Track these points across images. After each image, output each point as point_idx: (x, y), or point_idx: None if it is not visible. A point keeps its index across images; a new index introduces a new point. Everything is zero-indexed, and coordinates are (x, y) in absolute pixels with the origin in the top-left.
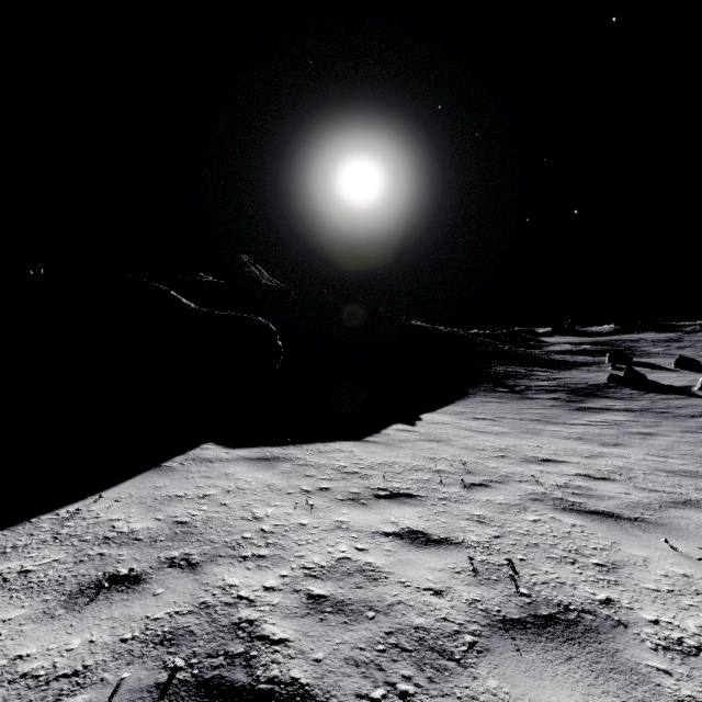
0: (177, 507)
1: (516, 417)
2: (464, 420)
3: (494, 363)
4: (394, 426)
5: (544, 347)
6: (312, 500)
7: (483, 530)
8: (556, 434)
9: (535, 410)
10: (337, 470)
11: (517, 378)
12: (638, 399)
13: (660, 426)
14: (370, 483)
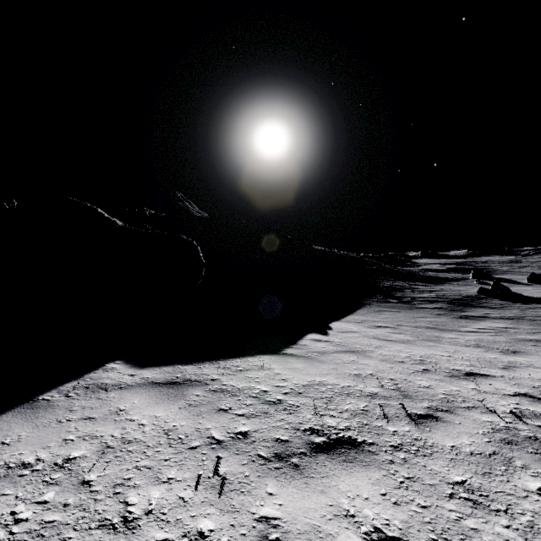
0: (2, 496)
1: (412, 325)
2: (368, 328)
3: (381, 279)
4: (309, 335)
5: (418, 266)
6: (223, 463)
7: (490, 526)
8: (455, 342)
9: (426, 318)
10: (257, 397)
11: (402, 291)
12: (509, 308)
13: None
14: (298, 419)
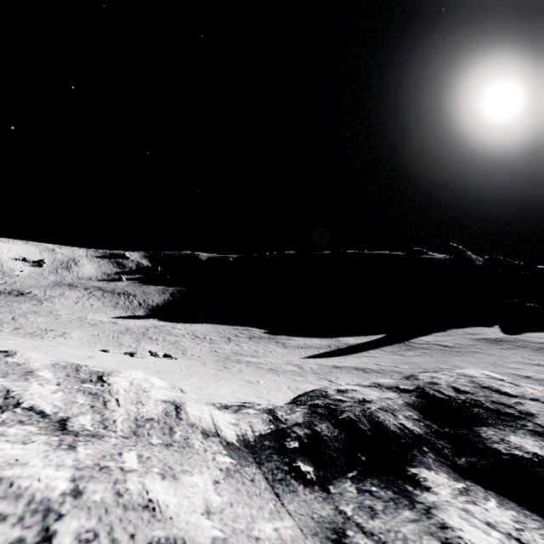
0: None
1: None
2: None
3: None
4: None
5: None
6: None
7: None
8: None
9: None
10: None
11: None
12: None
13: None
14: None
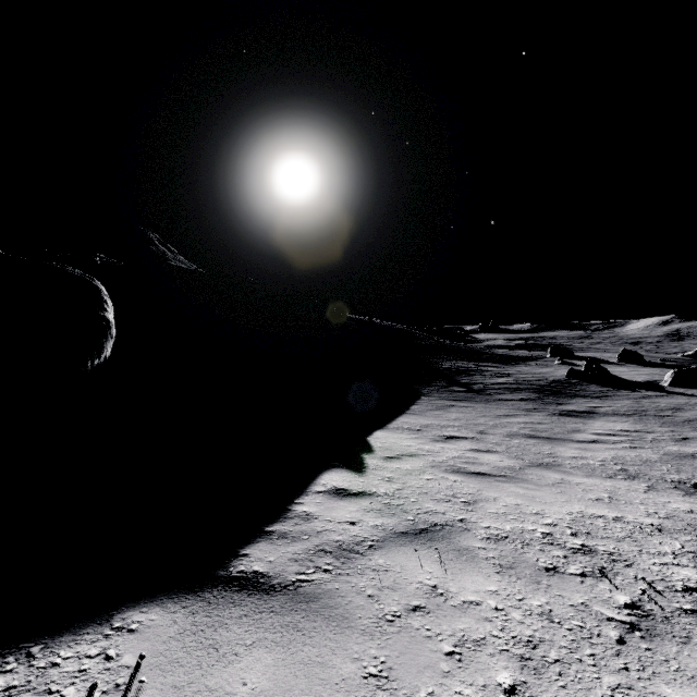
0: None
1: (501, 431)
2: (436, 443)
3: (439, 358)
4: (324, 478)
5: (480, 342)
6: None
7: None
8: (588, 467)
9: (515, 418)
10: None
11: (469, 375)
12: (617, 398)
13: (692, 439)
14: None
